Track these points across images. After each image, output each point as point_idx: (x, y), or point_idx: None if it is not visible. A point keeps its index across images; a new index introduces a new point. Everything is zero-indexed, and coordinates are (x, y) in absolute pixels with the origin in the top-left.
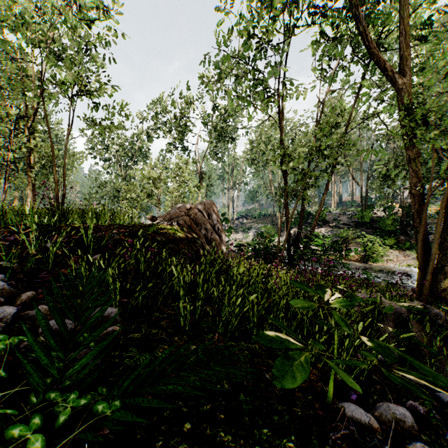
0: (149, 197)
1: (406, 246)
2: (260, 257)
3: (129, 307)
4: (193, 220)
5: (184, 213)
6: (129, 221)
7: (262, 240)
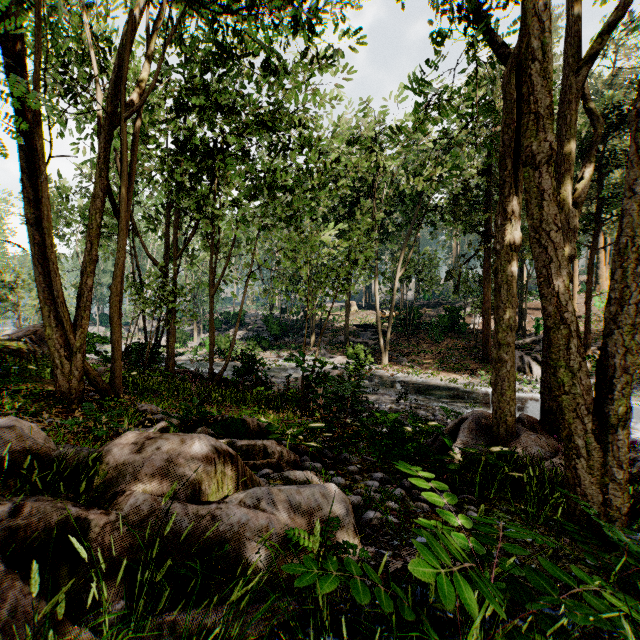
0: (2, 301)
1: (280, 347)
2: None
3: None
4: (41, 336)
5: (32, 332)
6: None
7: None
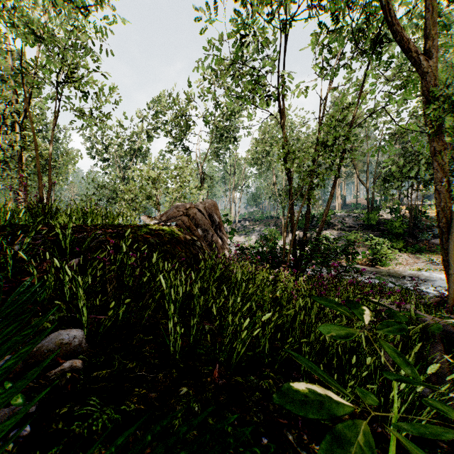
0: (148, 198)
1: (415, 249)
2: (265, 260)
3: (101, 329)
4: (192, 220)
5: (182, 212)
6: (123, 222)
7: (266, 243)
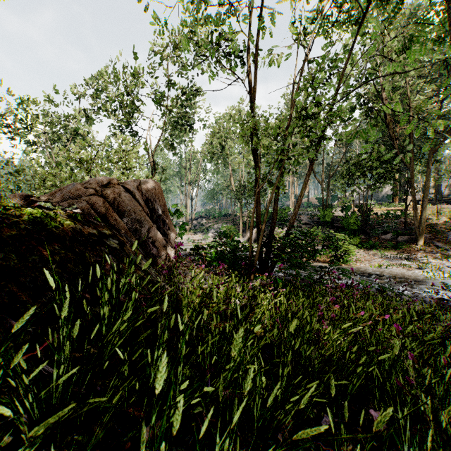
0: None
1: (369, 245)
2: (226, 263)
3: None
4: (114, 204)
5: (94, 190)
6: None
7: (227, 240)
